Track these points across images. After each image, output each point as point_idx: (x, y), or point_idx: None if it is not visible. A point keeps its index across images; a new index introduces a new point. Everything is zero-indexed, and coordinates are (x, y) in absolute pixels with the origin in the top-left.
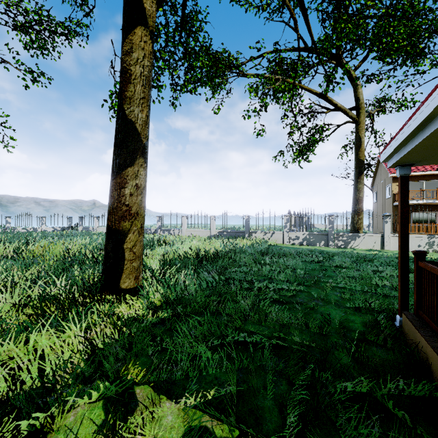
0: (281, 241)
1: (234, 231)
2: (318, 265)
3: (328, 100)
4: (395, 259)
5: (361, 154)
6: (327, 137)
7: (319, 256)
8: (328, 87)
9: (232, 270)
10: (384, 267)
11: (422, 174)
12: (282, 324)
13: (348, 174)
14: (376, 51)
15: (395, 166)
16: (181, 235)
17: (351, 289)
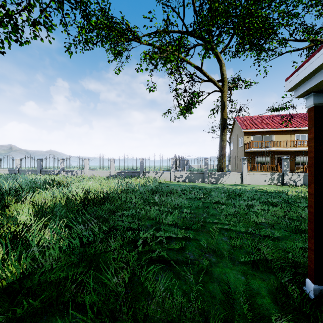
0: (169, 179)
1: (130, 171)
2: (201, 202)
3: (202, 72)
4: (256, 193)
5: (224, 114)
6: (201, 101)
7: (200, 192)
8: (205, 55)
9: (120, 214)
10: (253, 202)
11: (262, 130)
12: (170, 320)
13: (213, 130)
14: (240, 30)
15: (307, 94)
16: (79, 176)
17: (236, 231)
